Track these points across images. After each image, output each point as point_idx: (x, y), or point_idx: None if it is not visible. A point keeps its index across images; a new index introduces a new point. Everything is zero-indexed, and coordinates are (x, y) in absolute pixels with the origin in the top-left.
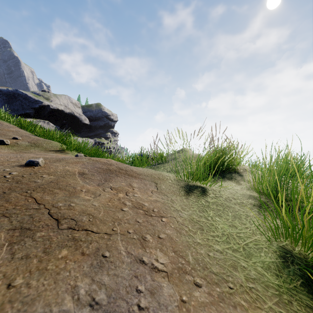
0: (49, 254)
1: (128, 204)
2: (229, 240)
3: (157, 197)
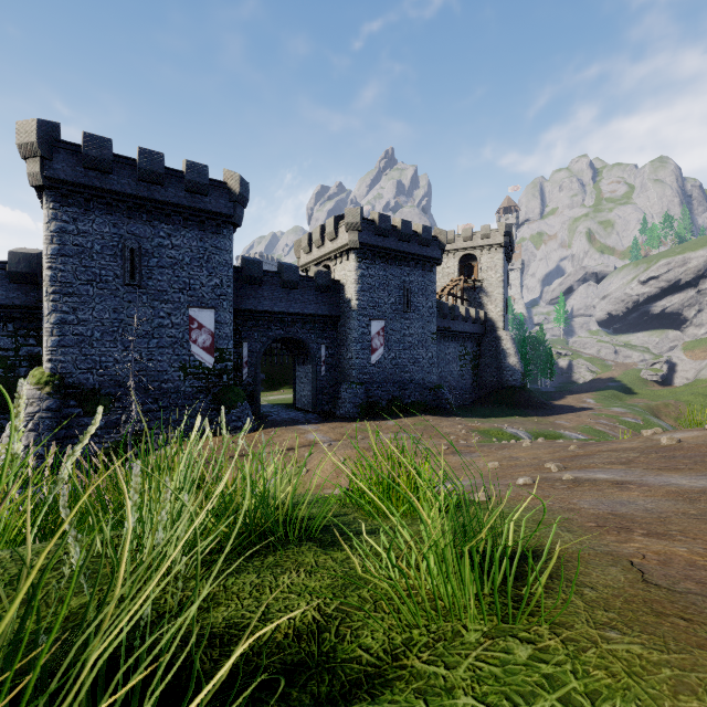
0: (705, 512)
1: (678, 537)
2: (505, 516)
3: (620, 546)
